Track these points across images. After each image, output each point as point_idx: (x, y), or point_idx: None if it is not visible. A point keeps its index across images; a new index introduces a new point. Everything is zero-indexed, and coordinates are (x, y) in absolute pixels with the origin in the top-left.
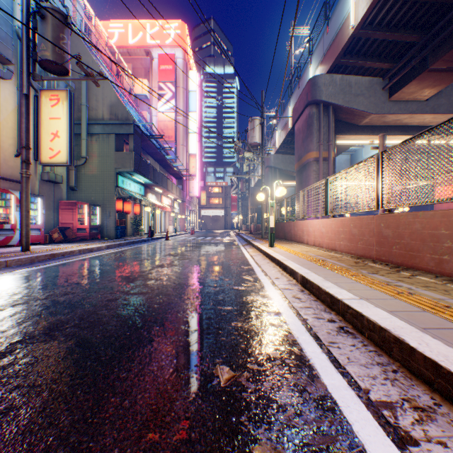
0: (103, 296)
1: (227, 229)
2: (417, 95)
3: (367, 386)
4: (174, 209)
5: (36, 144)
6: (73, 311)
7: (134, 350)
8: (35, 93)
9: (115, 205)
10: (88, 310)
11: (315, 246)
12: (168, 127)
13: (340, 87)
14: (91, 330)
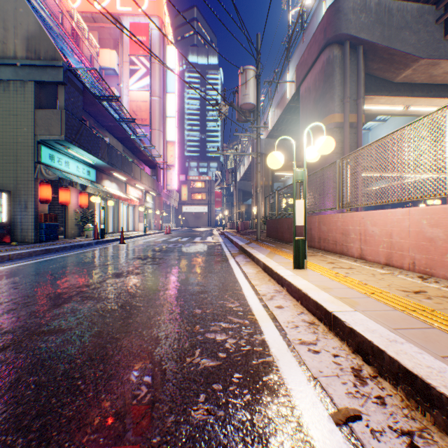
0: None
1: (211, 227)
2: None
3: None
4: (146, 203)
5: None
6: None
7: None
8: None
9: (34, 191)
10: None
11: (395, 267)
12: (142, 108)
13: (377, 16)
14: None
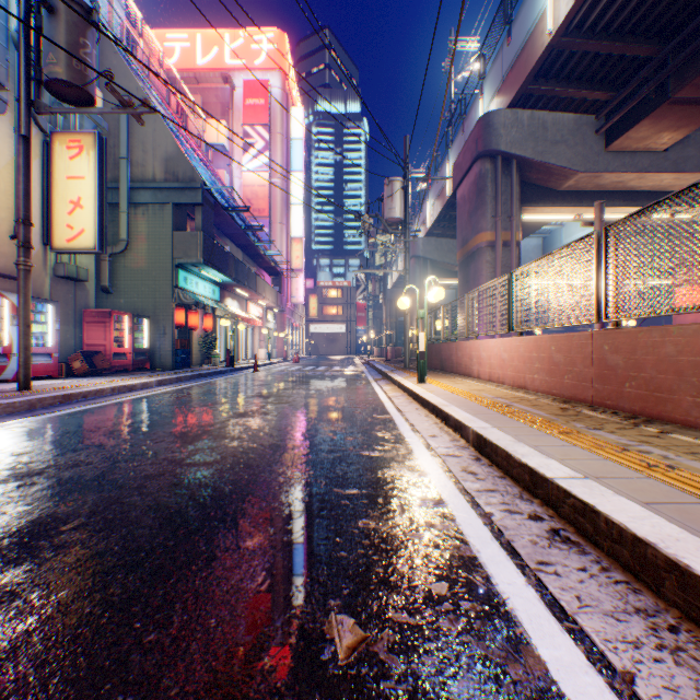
0: (138, 470)
1: (350, 354)
2: (651, 143)
3: (627, 665)
4: (267, 323)
5: (46, 219)
6: (82, 497)
7: (177, 580)
8: (44, 138)
9: (172, 316)
10: (107, 496)
11: (491, 382)
12: (259, 194)
13: (529, 130)
14: (105, 538)
